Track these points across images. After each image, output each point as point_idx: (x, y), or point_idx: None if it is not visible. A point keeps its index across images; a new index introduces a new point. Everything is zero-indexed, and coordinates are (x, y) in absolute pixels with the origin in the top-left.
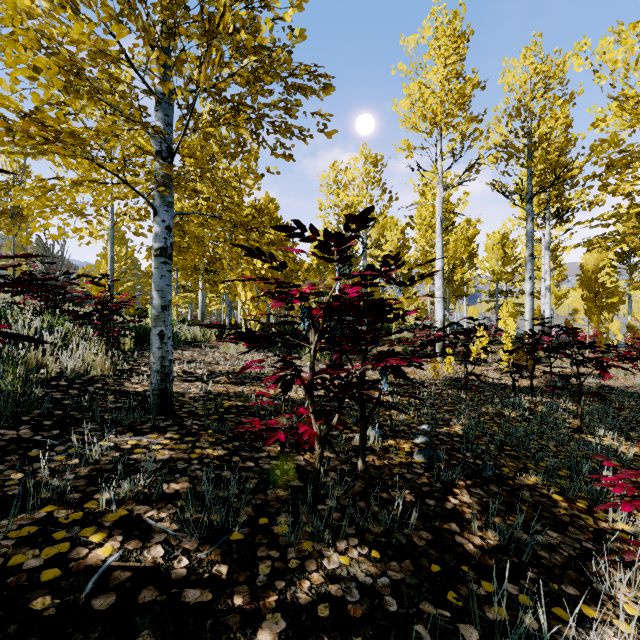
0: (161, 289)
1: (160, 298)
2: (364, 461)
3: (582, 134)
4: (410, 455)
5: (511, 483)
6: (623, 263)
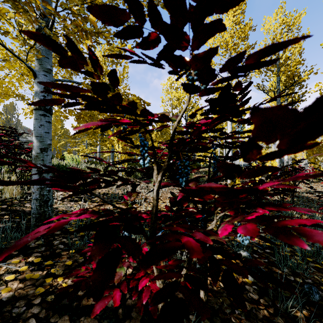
0: (40, 135)
1: (39, 142)
2: (206, 293)
3: None
4: None
5: None
6: None
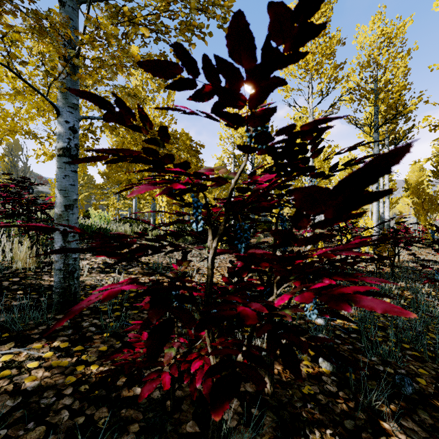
0: (64, 188)
1: (63, 197)
2: (272, 383)
3: (438, 65)
4: (315, 361)
5: (438, 405)
6: (438, 178)
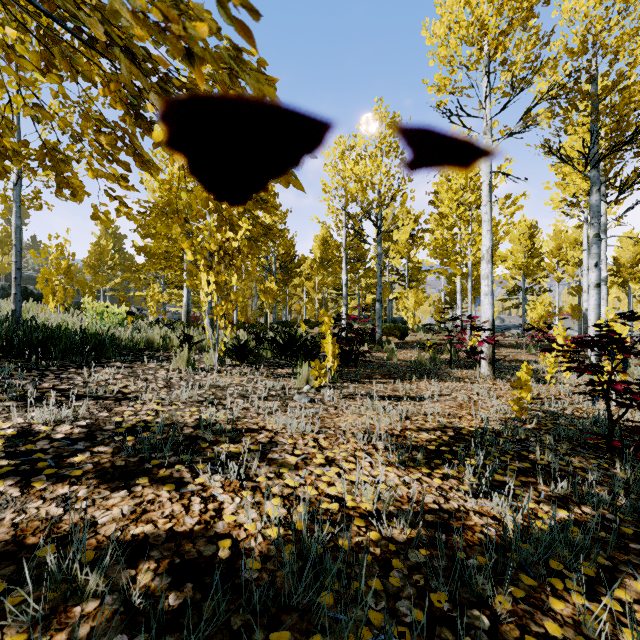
0: None
1: None
2: None
3: None
4: None
5: None
6: None
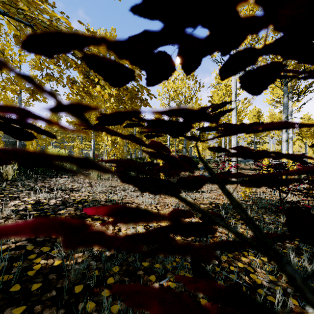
0: None
1: None
2: None
3: None
4: None
5: None
6: None
